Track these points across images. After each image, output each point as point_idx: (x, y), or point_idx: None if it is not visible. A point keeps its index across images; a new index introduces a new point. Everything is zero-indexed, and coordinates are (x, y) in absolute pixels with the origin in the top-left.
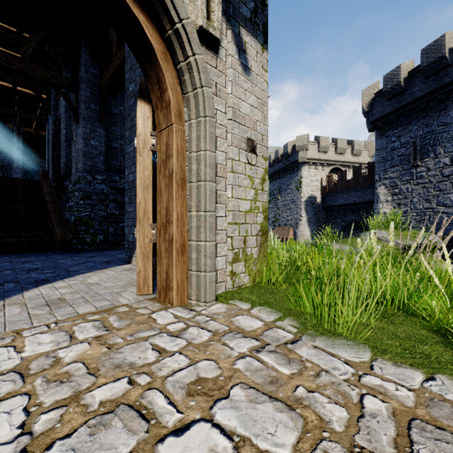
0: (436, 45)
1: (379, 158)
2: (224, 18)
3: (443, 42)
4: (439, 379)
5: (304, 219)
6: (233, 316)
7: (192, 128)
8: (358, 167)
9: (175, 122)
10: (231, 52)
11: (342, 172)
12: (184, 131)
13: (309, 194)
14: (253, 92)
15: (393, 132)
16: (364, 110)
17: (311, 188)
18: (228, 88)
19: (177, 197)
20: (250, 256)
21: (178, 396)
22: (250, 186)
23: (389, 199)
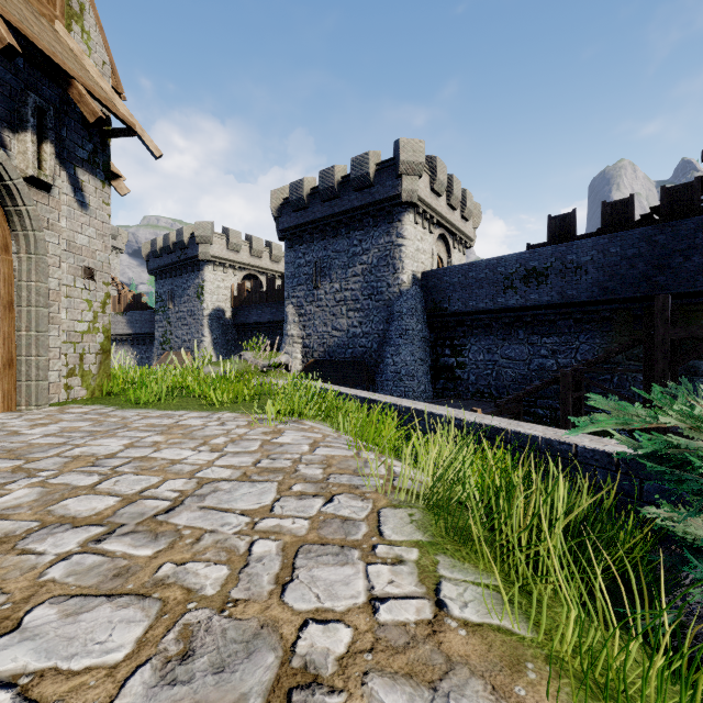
0: (329, 173)
1: (288, 273)
2: (58, 161)
3: (333, 174)
4: (179, 411)
5: (207, 339)
6: (65, 410)
7: (23, 261)
8: (273, 278)
9: (3, 253)
10: (65, 192)
11: (256, 281)
12: (12, 261)
13: (215, 305)
14: (92, 225)
15: (300, 247)
16: (273, 215)
17: (218, 298)
18: (63, 222)
19: (4, 318)
20: (88, 372)
21: (26, 427)
22: (89, 309)
23: (297, 320)
